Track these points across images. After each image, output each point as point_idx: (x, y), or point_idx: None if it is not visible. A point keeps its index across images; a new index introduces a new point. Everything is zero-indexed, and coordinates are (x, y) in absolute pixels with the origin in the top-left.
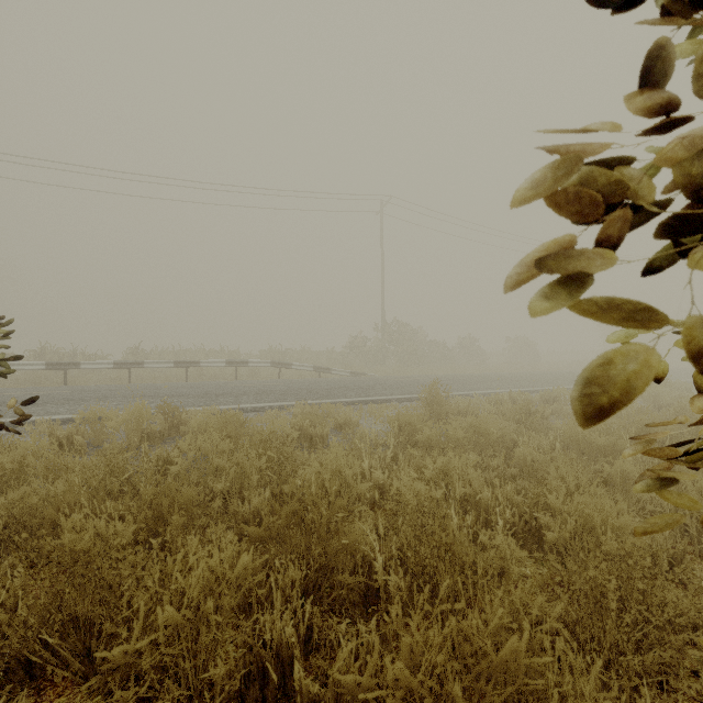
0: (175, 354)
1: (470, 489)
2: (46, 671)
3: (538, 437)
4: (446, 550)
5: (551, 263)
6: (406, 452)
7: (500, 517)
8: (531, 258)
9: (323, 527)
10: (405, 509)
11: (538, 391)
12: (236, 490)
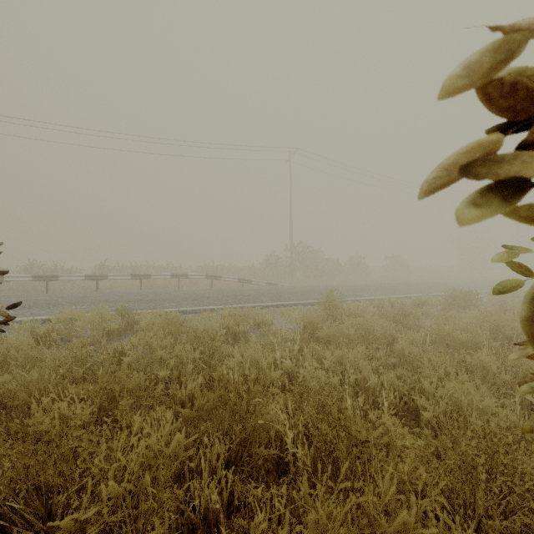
0: (132, 269)
1: (361, 376)
2: (12, 532)
3: (413, 334)
4: (343, 430)
5: (477, 171)
6: (310, 345)
7: (385, 399)
8: (450, 168)
9: (243, 409)
10: (309, 392)
11: (410, 297)
12: (176, 376)
